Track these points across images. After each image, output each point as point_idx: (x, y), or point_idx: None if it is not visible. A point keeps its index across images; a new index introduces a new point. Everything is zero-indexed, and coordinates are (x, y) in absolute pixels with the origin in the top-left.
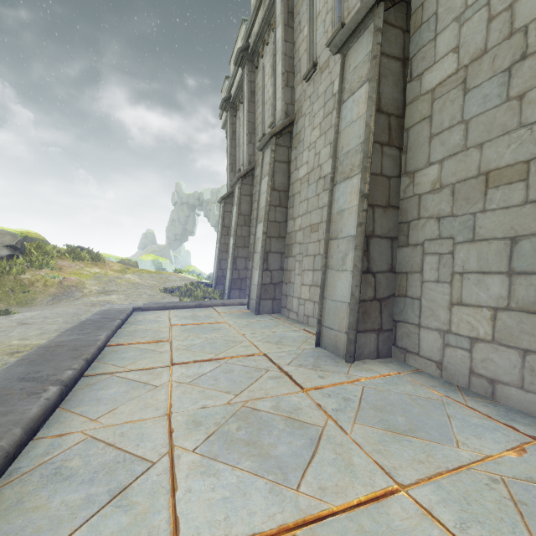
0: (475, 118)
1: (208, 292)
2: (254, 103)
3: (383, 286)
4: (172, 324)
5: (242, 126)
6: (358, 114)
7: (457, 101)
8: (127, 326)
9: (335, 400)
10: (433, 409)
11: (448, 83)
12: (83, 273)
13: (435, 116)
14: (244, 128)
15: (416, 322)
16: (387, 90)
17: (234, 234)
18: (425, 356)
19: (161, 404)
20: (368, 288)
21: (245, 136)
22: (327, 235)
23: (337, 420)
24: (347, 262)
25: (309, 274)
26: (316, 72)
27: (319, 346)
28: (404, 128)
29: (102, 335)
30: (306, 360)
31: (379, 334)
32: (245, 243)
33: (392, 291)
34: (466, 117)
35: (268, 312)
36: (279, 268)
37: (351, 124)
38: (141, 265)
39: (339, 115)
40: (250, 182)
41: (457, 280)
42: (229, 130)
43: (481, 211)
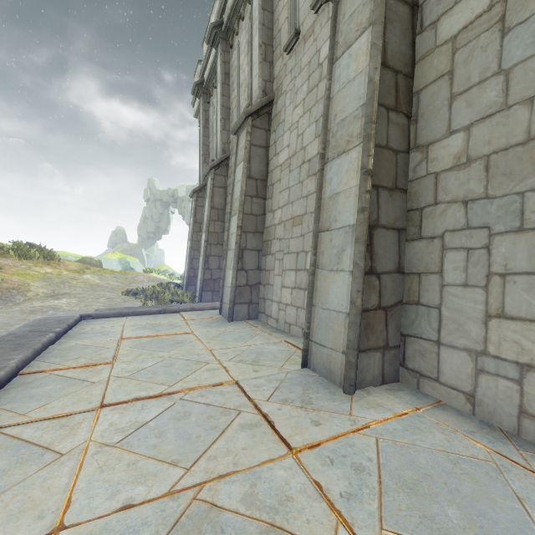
0: (520, 65)
1: (178, 294)
2: (228, 86)
3: (390, 290)
4: (124, 337)
5: (216, 112)
6: (357, 70)
7: (491, 47)
8: (64, 340)
9: (342, 472)
10: (490, 482)
11: (477, 25)
12: (29, 273)
13: (457, 71)
14: (217, 113)
15: (434, 337)
16: (394, 39)
17: (206, 230)
18: (449, 384)
19: (52, 500)
20: (371, 294)
21: (219, 122)
22: (316, 226)
23: (352, 525)
24: (343, 260)
25: (291, 274)
26: (298, 42)
27: (306, 366)
28: (414, 91)
29: (14, 359)
30: (292, 391)
31: (385, 353)
32: (219, 240)
33: (399, 296)
34: (506, 65)
35: (243, 318)
36: (256, 267)
37: (347, 84)
38: (106, 265)
39: (331, 77)
40: (224, 172)
41: (497, 283)
42: (202, 117)
43: (534, 189)
